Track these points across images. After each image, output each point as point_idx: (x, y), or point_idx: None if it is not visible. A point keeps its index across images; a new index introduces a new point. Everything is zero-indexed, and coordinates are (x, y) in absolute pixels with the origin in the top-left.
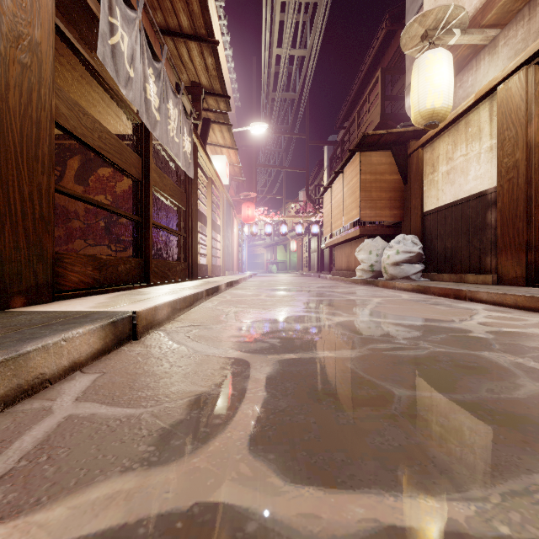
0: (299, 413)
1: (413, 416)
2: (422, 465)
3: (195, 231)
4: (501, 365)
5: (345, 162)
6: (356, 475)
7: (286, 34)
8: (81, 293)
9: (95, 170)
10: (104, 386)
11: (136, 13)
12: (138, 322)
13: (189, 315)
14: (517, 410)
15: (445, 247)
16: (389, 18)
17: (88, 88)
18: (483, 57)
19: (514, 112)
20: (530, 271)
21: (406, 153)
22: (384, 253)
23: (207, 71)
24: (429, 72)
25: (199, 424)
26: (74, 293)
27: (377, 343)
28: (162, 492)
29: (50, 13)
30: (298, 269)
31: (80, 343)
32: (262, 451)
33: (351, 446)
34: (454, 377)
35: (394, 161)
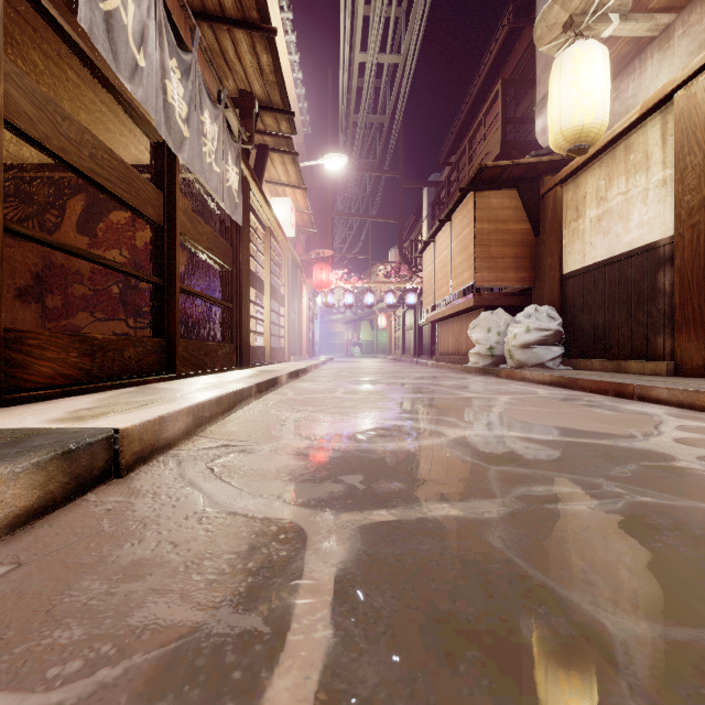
0: None
1: None
2: None
3: (246, 300)
4: None
5: (454, 207)
6: None
7: (373, 33)
8: (54, 393)
9: (106, 215)
10: None
11: None
12: (123, 446)
13: (224, 425)
14: None
15: (594, 322)
16: (513, 12)
17: (88, 93)
18: (651, 55)
19: (701, 128)
20: None
21: (538, 193)
22: (508, 331)
23: (262, 74)
24: (576, 73)
25: None
26: (41, 393)
27: (529, 483)
28: None
29: None
30: (388, 353)
31: None
32: None
33: None
34: None
35: (521, 204)
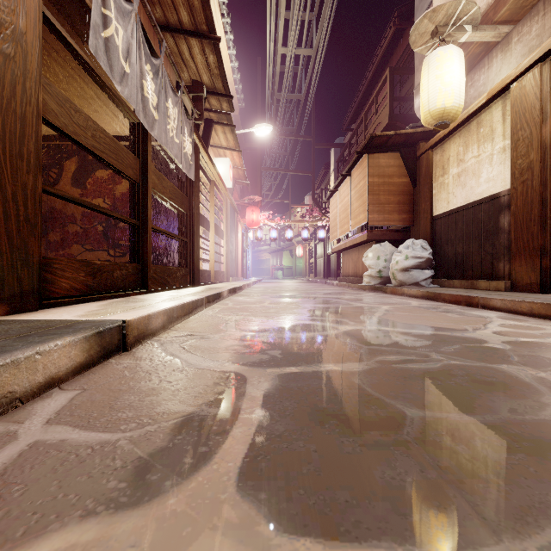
0: (298, 439)
1: (427, 442)
2: (441, 507)
3: (197, 235)
4: (522, 381)
5: (352, 165)
6: (363, 521)
7: (292, 33)
8: (71, 300)
9: (93, 172)
10: (82, 405)
11: (132, 5)
12: (128, 332)
13: (186, 323)
14: (546, 435)
15: (455, 252)
16: (398, 17)
17: (83, 86)
18: (496, 55)
19: (529, 111)
20: (545, 277)
21: (415, 155)
22: (392, 259)
23: (209, 69)
24: (440, 69)
25: (182, 453)
26: (64, 300)
27: (386, 354)
28: (126, 546)
29: (36, 2)
30: (304, 275)
31: (59, 356)
32: (252, 489)
33: (357, 482)
34: (471, 395)
35: (403, 163)
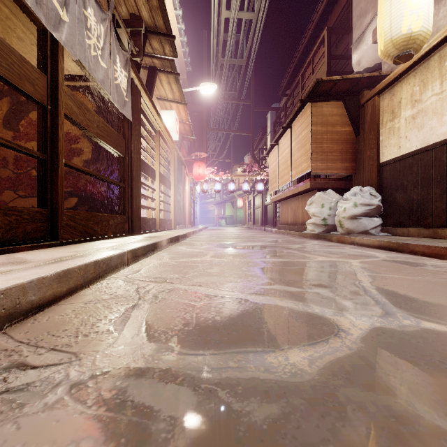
0: None
1: None
2: None
3: (137, 181)
4: None
5: (294, 116)
6: None
7: None
8: None
9: (25, 114)
10: None
11: None
12: None
13: (62, 308)
14: None
15: (409, 198)
16: None
17: None
18: None
19: None
20: None
21: (358, 104)
22: (338, 206)
23: None
24: None
25: None
26: None
27: None
28: None
29: None
30: (244, 223)
31: None
32: None
33: None
34: None
35: (346, 112)
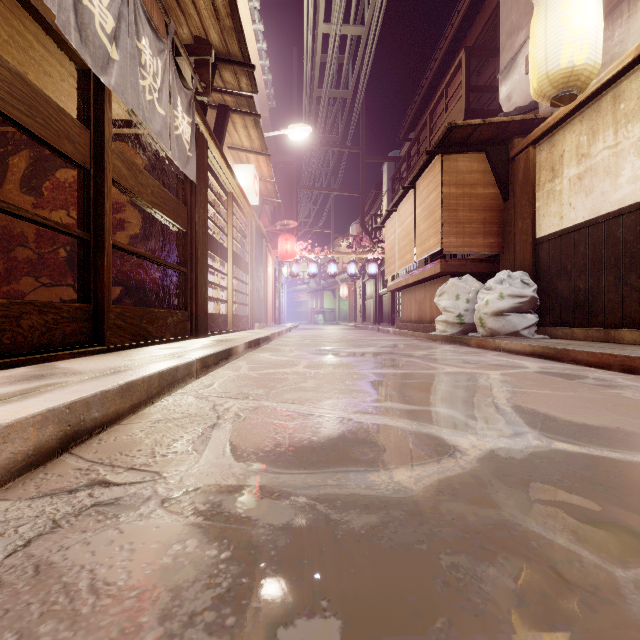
0: None
1: None
2: None
3: (203, 264)
4: None
5: (419, 173)
6: None
7: (337, 2)
8: None
9: (51, 172)
10: None
11: None
12: None
13: (127, 428)
14: None
15: (574, 288)
16: None
17: (11, 22)
18: None
19: None
20: None
21: (507, 156)
22: (478, 298)
23: (218, 18)
24: (566, 9)
25: None
26: None
27: None
28: None
29: None
30: (350, 320)
31: None
32: None
33: None
34: None
35: (490, 168)
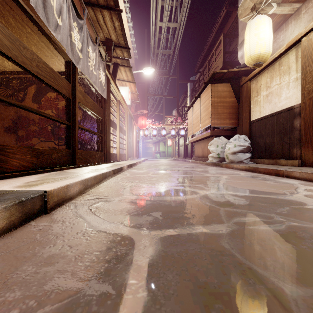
0: None
1: None
2: None
3: (108, 132)
4: None
5: (201, 91)
6: None
7: (165, 13)
8: (19, 174)
9: (45, 94)
10: None
11: None
12: (49, 199)
13: (97, 189)
14: None
15: (265, 142)
16: (228, 4)
17: (37, 39)
18: (291, 22)
19: None
20: None
21: (239, 85)
22: (226, 146)
23: (115, 31)
24: (257, 30)
25: None
26: (12, 174)
27: (239, 216)
28: None
29: None
30: (172, 156)
31: None
32: None
33: None
34: None
35: (232, 89)
